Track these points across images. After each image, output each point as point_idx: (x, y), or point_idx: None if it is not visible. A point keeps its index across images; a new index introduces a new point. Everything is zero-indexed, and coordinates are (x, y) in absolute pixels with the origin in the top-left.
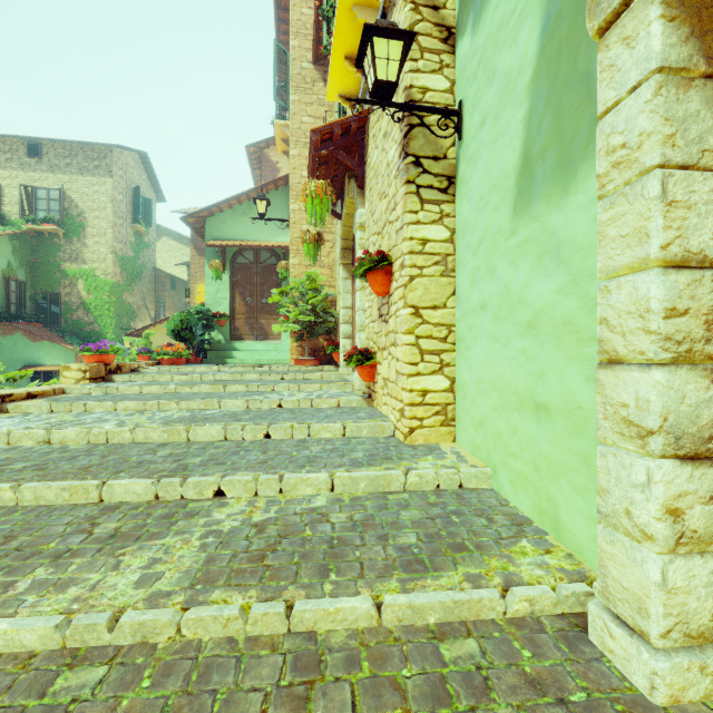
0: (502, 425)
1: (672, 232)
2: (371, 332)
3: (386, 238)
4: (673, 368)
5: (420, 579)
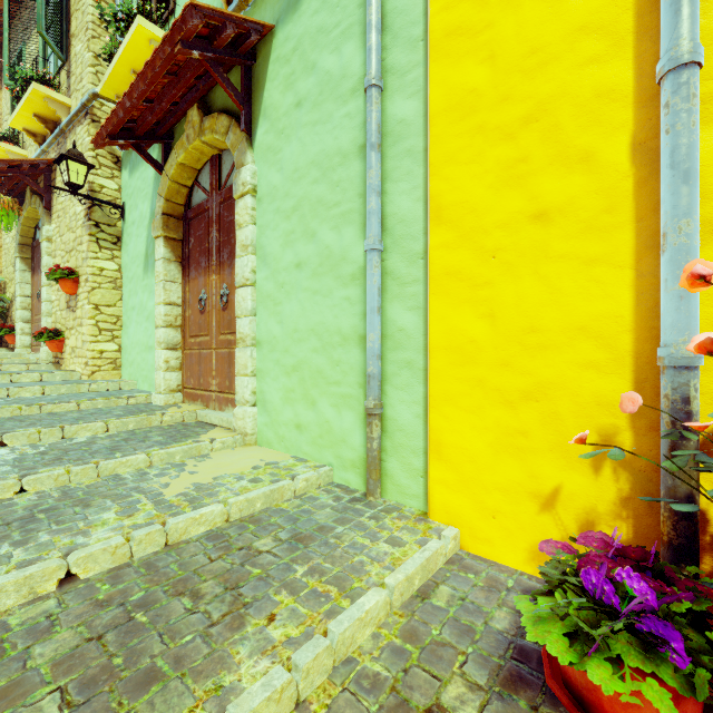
0: (140, 359)
1: (167, 296)
2: (59, 318)
3: (74, 259)
4: (167, 328)
5: (96, 398)
